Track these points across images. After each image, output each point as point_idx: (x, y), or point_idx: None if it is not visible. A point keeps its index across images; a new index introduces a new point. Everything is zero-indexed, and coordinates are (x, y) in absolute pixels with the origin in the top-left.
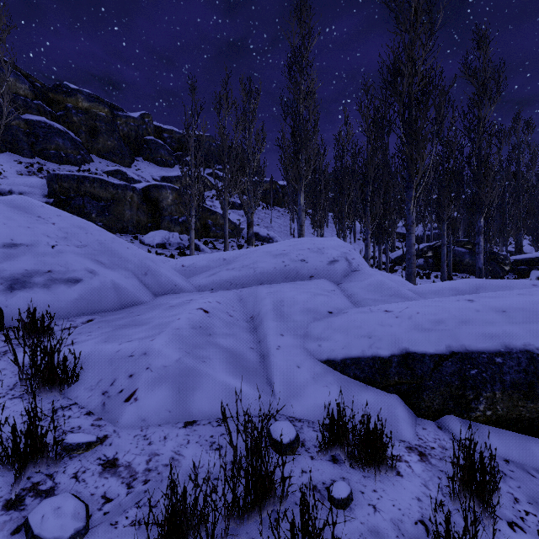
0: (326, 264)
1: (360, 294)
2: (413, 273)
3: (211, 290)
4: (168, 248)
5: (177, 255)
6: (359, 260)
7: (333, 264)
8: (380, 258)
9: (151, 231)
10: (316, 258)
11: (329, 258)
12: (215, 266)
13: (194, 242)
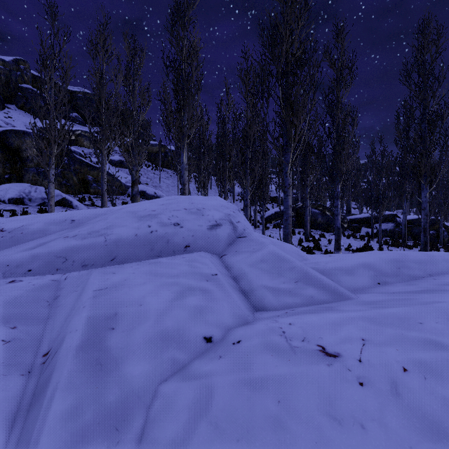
0: (206, 229)
1: (252, 276)
2: (289, 233)
3: (28, 271)
4: (27, 204)
5: (36, 212)
6: (244, 223)
7: (215, 229)
8: (255, 217)
9: (9, 183)
10: (194, 222)
11: (210, 221)
12: (54, 231)
13: (66, 197)
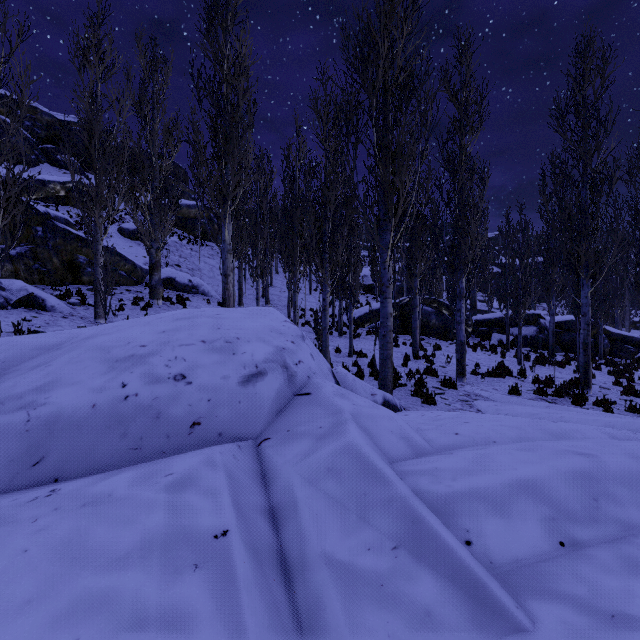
0: (236, 385)
1: (306, 520)
2: (389, 357)
3: None
4: None
5: None
6: (310, 364)
7: (254, 384)
8: (341, 319)
9: None
10: (214, 370)
11: (247, 365)
12: None
13: (35, 293)
